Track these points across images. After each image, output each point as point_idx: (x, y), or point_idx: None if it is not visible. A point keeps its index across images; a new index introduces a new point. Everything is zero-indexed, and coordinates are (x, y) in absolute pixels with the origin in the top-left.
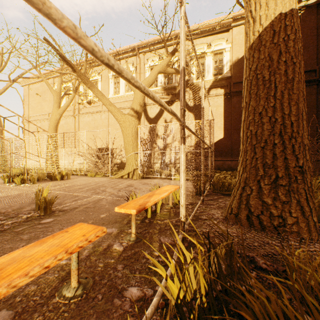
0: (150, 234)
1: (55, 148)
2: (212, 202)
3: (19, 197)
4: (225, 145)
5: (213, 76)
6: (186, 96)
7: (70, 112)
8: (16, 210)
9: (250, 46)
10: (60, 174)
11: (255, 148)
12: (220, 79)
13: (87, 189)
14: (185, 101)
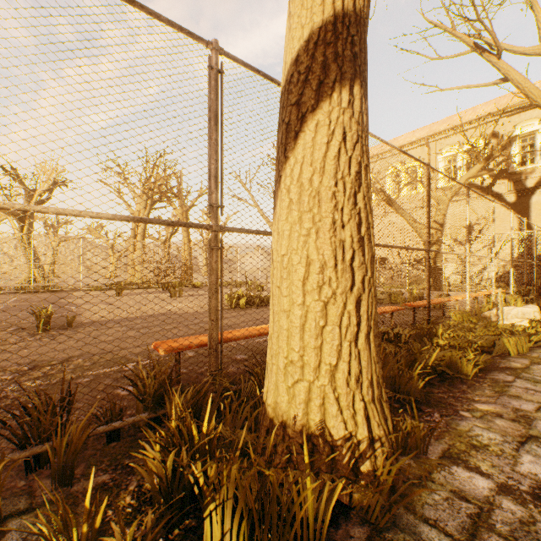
0: None
1: None
2: None
3: None
4: None
5: None
6: (503, 190)
7: None
8: None
9: None
10: None
11: None
12: None
13: None
14: (501, 197)
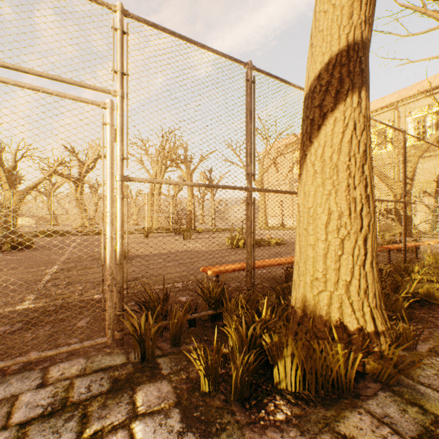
0: None
1: None
2: None
3: None
4: None
5: None
6: None
7: None
8: None
9: None
10: None
11: None
12: None
13: None
14: None
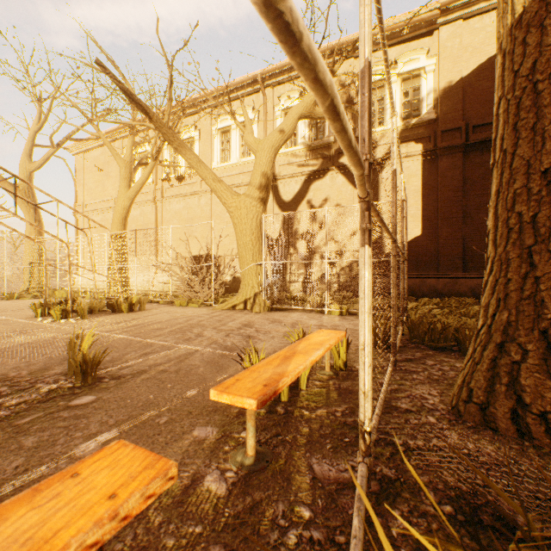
0: (288, 449)
1: (122, 256)
2: (412, 365)
3: (51, 344)
4: (425, 248)
5: (401, 120)
6: None
7: (148, 196)
8: (35, 374)
9: (516, 21)
10: (127, 301)
11: (533, 255)
12: (415, 126)
13: (170, 330)
14: (348, 169)
